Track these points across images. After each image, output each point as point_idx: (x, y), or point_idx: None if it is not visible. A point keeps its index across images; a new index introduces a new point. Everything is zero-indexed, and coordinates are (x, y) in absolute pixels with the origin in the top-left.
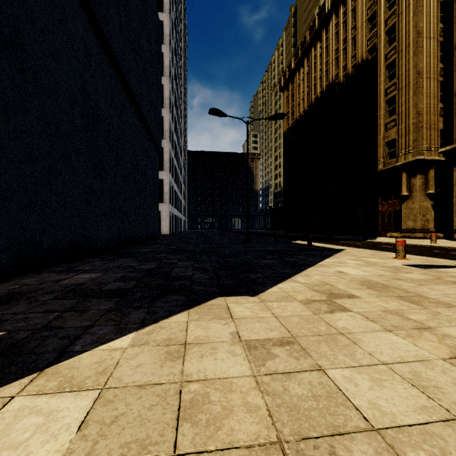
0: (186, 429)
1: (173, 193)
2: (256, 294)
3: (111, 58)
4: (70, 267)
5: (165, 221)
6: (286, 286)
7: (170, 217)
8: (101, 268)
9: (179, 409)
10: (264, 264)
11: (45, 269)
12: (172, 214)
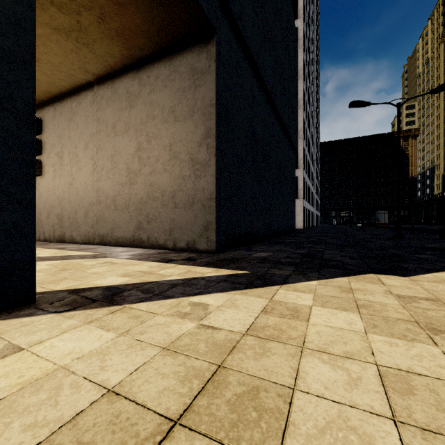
0: (363, 309)
1: (306, 188)
2: (407, 276)
3: (265, 91)
4: (248, 248)
5: (299, 216)
6: (442, 275)
7: (304, 212)
8: (269, 250)
9: (357, 305)
10: (419, 258)
11: (235, 248)
12: (306, 209)
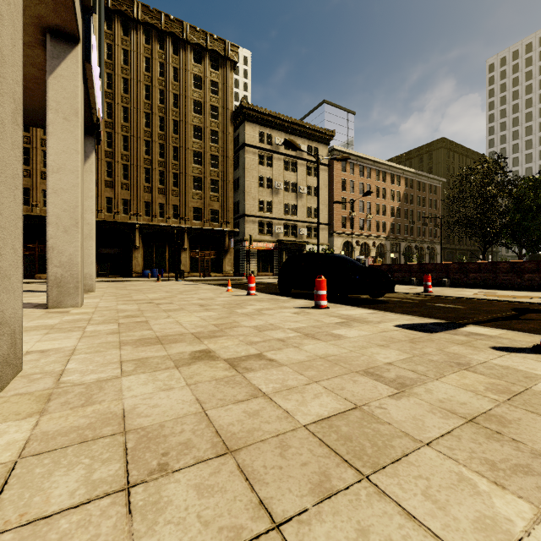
0: None
1: None
2: None
3: None
4: None
5: None
6: None
7: None
8: None
9: None
10: None
11: None
12: None
